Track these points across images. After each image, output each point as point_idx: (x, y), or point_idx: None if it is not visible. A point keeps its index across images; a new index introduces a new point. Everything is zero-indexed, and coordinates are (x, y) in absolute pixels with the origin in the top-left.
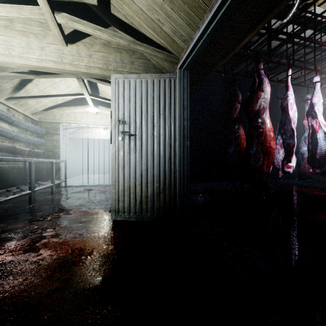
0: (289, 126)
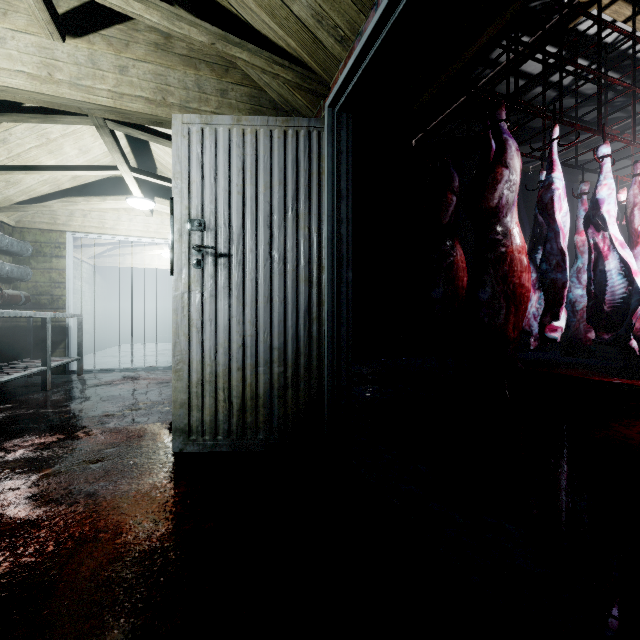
0: (556, 244)
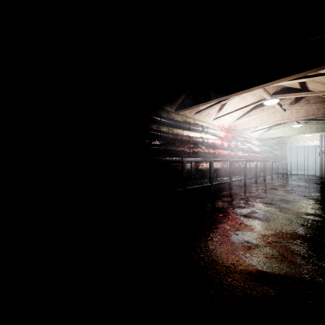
0: None
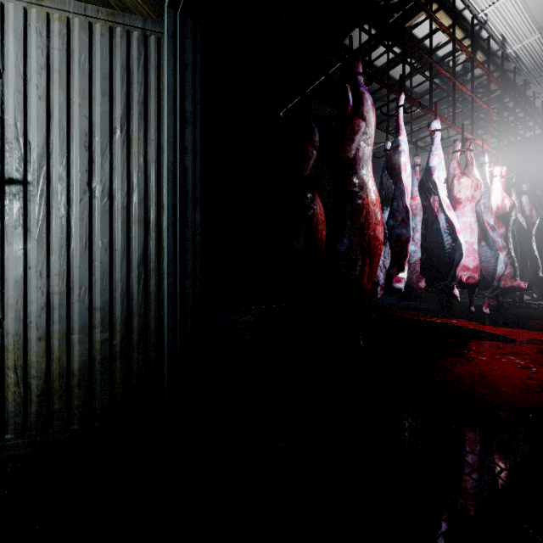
0: (402, 201)
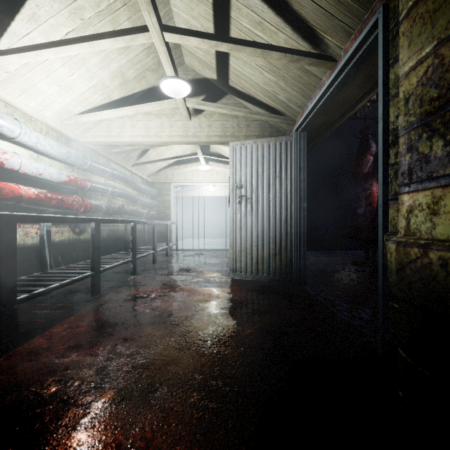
0: None
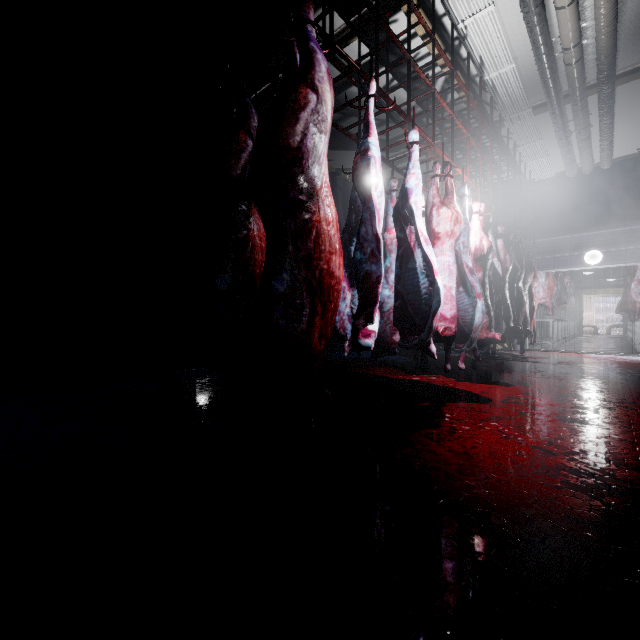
0: (373, 225)
